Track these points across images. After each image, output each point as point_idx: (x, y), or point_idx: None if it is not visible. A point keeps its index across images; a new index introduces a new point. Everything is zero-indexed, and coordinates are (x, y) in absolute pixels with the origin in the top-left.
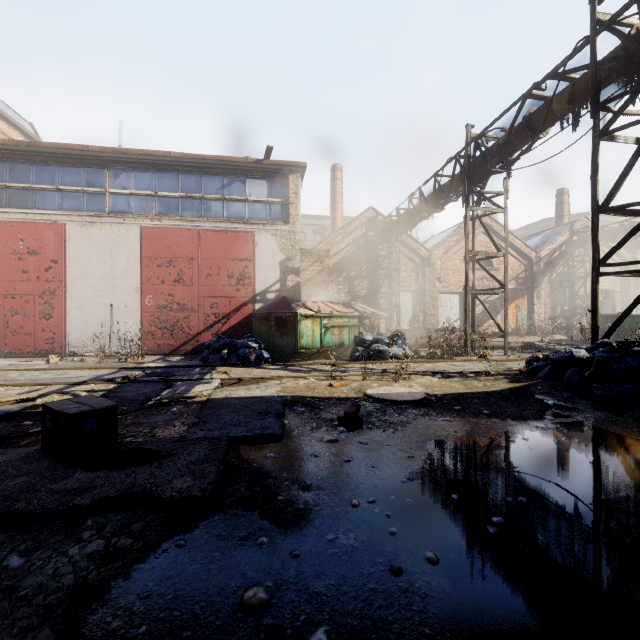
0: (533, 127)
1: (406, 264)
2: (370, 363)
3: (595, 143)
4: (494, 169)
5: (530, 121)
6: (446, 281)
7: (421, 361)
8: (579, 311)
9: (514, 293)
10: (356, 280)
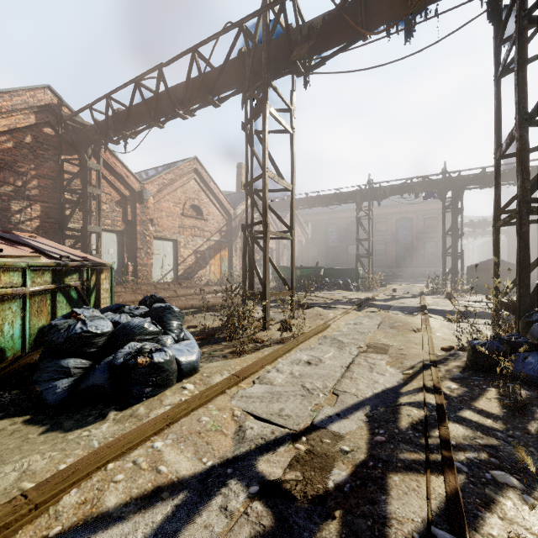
0: (367, 14)
1: (109, 193)
2: (152, 436)
3: (522, 26)
4: (299, 62)
5: (366, 3)
6: (160, 224)
7: (255, 369)
8: (257, 263)
9: (219, 245)
10: (15, 201)
